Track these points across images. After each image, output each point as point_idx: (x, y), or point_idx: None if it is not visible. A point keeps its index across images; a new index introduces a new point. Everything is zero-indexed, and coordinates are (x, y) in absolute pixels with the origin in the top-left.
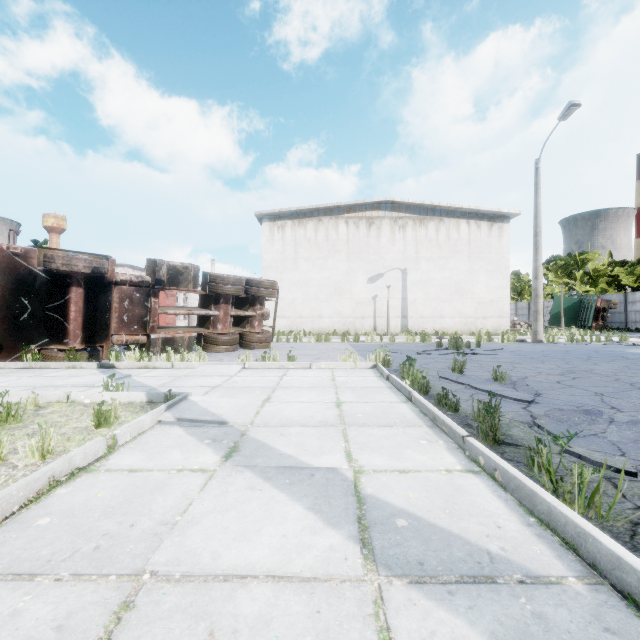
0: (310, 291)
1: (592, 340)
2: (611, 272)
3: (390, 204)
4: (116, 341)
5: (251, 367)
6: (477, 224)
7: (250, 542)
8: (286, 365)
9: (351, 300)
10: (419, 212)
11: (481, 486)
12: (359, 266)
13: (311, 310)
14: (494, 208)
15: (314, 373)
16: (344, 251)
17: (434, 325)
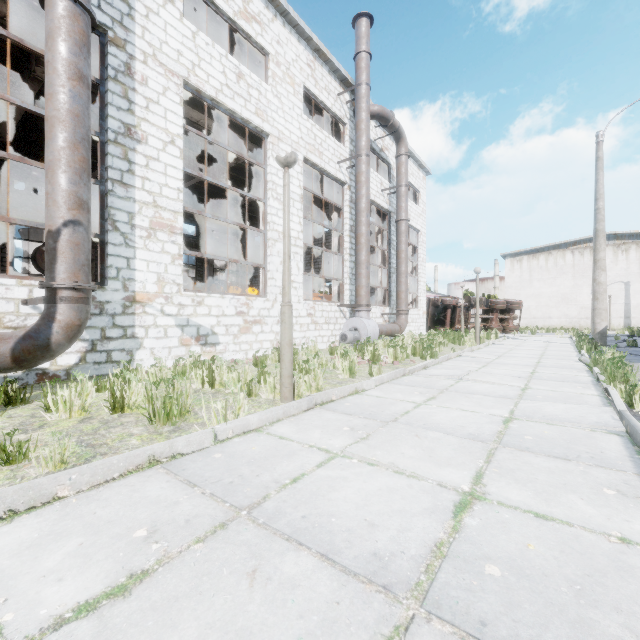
0: (541, 301)
1: None
2: None
3: (613, 235)
4: (457, 327)
5: (517, 336)
6: None
7: (534, 341)
8: (531, 336)
9: (576, 306)
10: None
11: (570, 342)
12: (583, 282)
13: (542, 313)
14: None
15: (543, 337)
16: (570, 272)
17: None
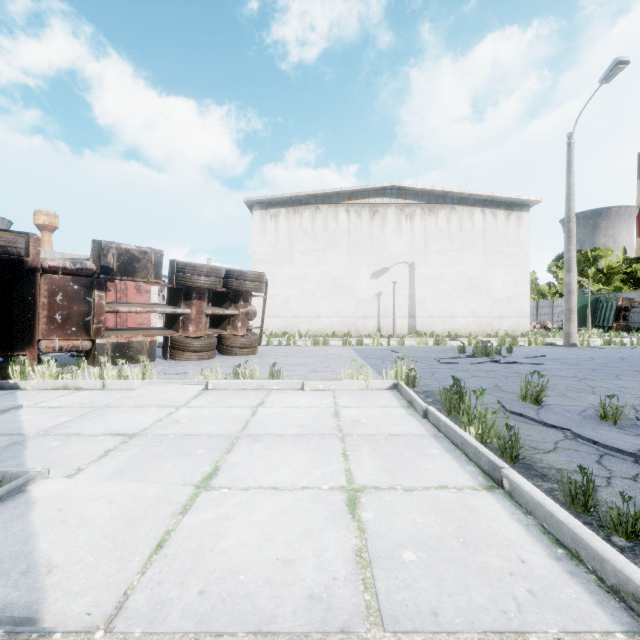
0: (306, 287)
1: (633, 343)
2: (625, 269)
3: (396, 190)
4: (45, 348)
5: (217, 388)
6: (493, 213)
7: None
8: (267, 385)
9: (352, 298)
10: (428, 199)
11: None
12: (361, 260)
13: (308, 309)
14: (512, 195)
15: (307, 400)
16: (344, 243)
17: (445, 326)
